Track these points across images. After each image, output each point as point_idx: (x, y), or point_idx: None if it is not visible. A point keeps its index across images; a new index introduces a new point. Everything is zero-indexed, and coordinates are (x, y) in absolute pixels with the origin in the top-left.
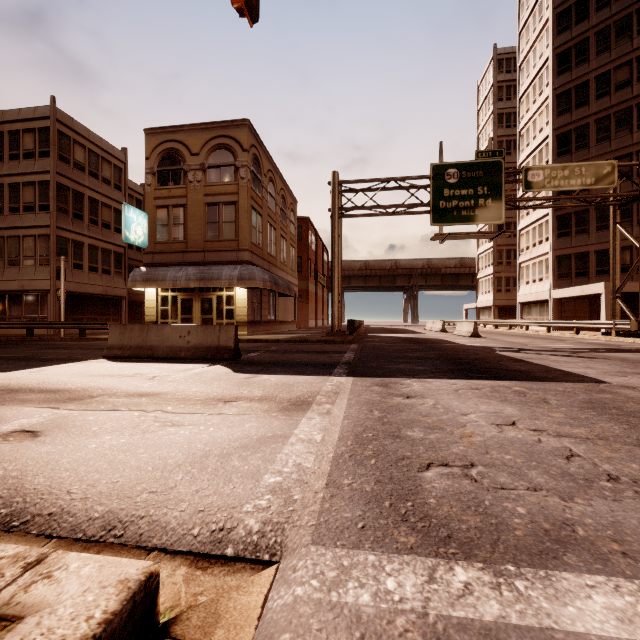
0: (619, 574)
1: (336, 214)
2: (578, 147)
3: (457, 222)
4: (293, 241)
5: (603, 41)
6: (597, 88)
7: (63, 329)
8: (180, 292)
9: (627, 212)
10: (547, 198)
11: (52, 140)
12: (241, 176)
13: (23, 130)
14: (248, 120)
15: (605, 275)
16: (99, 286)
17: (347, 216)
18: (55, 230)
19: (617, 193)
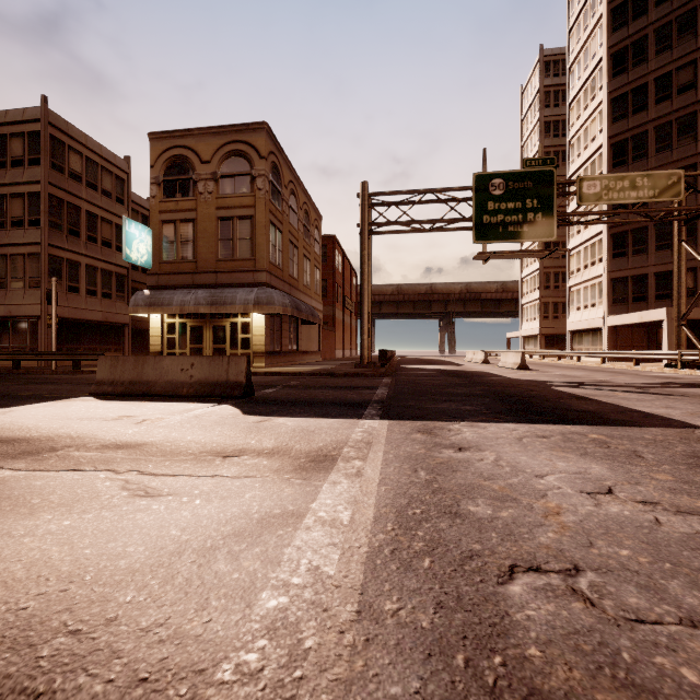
0: None
1: (366, 230)
2: (635, 157)
3: (503, 239)
4: (318, 262)
5: (664, 39)
6: (657, 91)
7: (54, 360)
8: (189, 318)
9: (691, 230)
10: (604, 212)
11: (43, 146)
12: (258, 187)
13: (10, 134)
14: (266, 123)
15: (666, 300)
16: (98, 312)
17: (378, 233)
18: (47, 248)
19: (684, 207)
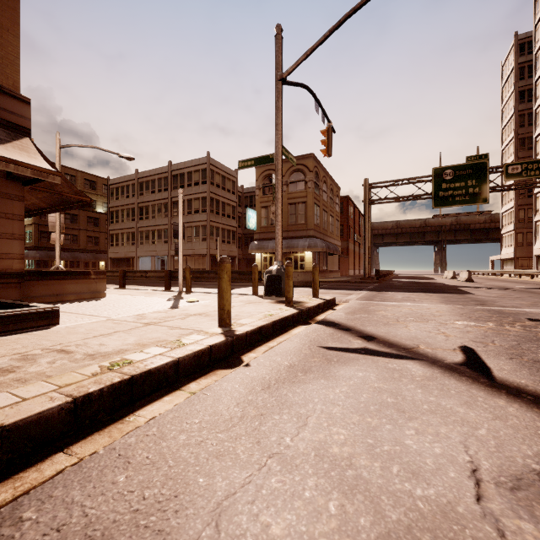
0: (394, 302)
1: (367, 205)
2: None
3: (452, 205)
4: (338, 216)
5: None
6: None
7: None
8: (274, 254)
9: None
10: (525, 184)
11: (208, 175)
12: (308, 186)
13: (194, 171)
14: (312, 154)
15: None
16: (226, 251)
17: (375, 203)
18: (209, 222)
19: None
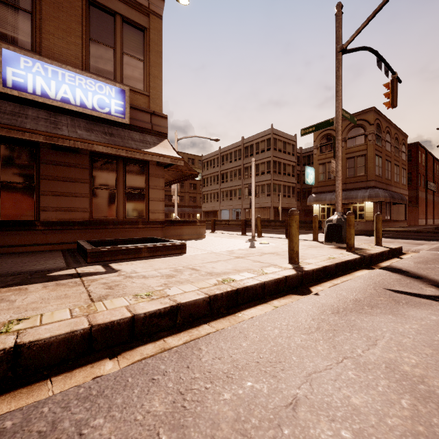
0: None
1: None
2: None
3: None
4: (404, 165)
5: None
6: None
7: None
8: (331, 205)
9: None
10: None
11: (272, 143)
12: (368, 139)
13: (260, 141)
14: (373, 107)
15: None
16: (286, 203)
17: None
18: (272, 181)
19: None
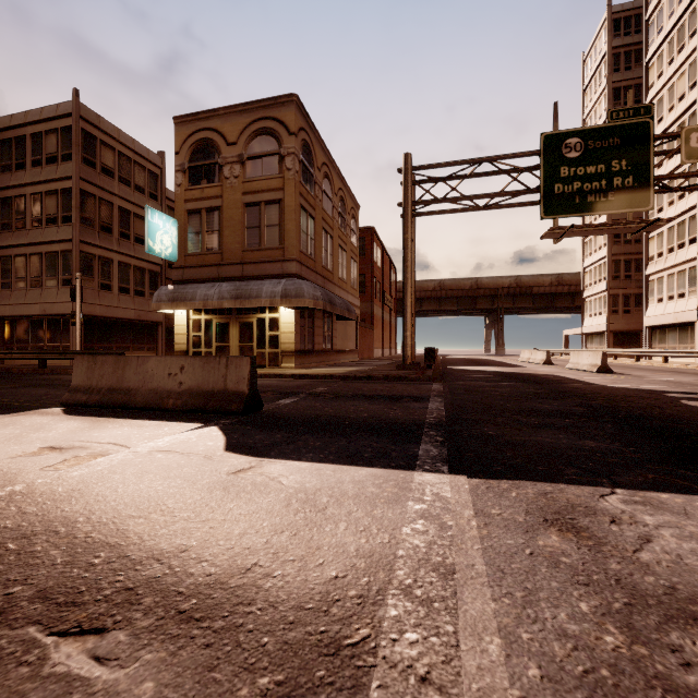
0: None
1: (409, 209)
2: None
3: (580, 212)
4: (354, 254)
5: None
6: None
7: None
8: (215, 315)
9: None
10: None
11: (74, 140)
12: (287, 167)
13: (45, 131)
14: (296, 95)
15: None
16: (131, 310)
17: (423, 214)
18: (78, 244)
19: None
